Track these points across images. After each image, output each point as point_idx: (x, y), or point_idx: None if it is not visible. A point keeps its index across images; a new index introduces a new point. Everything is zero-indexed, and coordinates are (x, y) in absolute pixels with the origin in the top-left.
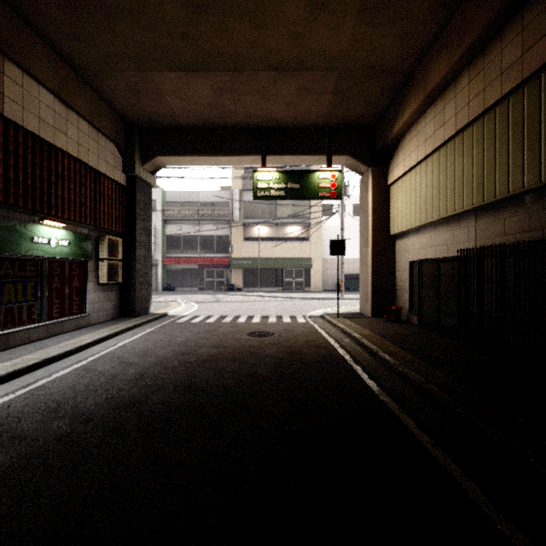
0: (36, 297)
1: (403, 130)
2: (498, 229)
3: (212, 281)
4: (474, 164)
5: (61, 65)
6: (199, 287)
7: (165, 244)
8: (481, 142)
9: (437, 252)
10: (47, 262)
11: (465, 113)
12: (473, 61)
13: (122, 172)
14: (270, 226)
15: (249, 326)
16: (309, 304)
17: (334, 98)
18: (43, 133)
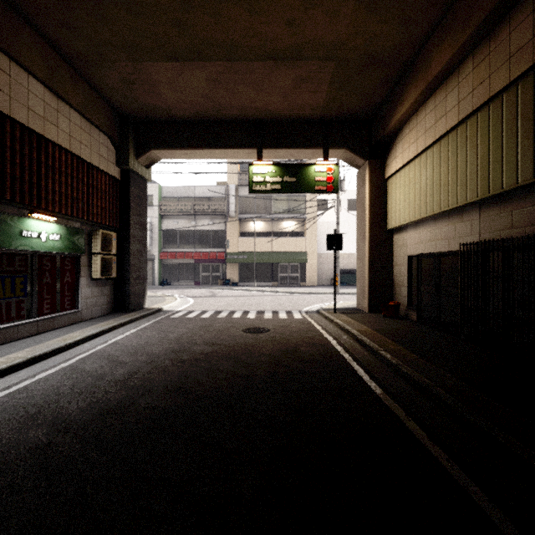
0: (25, 292)
1: (402, 121)
2: (505, 221)
3: (208, 275)
4: (479, 154)
5: (52, 54)
6: (195, 282)
7: (162, 239)
8: (486, 131)
9: (437, 247)
10: (37, 256)
11: (469, 102)
12: (477, 47)
13: (116, 166)
14: (266, 221)
15: (244, 321)
16: (304, 298)
17: (331, 89)
18: (32, 124)
